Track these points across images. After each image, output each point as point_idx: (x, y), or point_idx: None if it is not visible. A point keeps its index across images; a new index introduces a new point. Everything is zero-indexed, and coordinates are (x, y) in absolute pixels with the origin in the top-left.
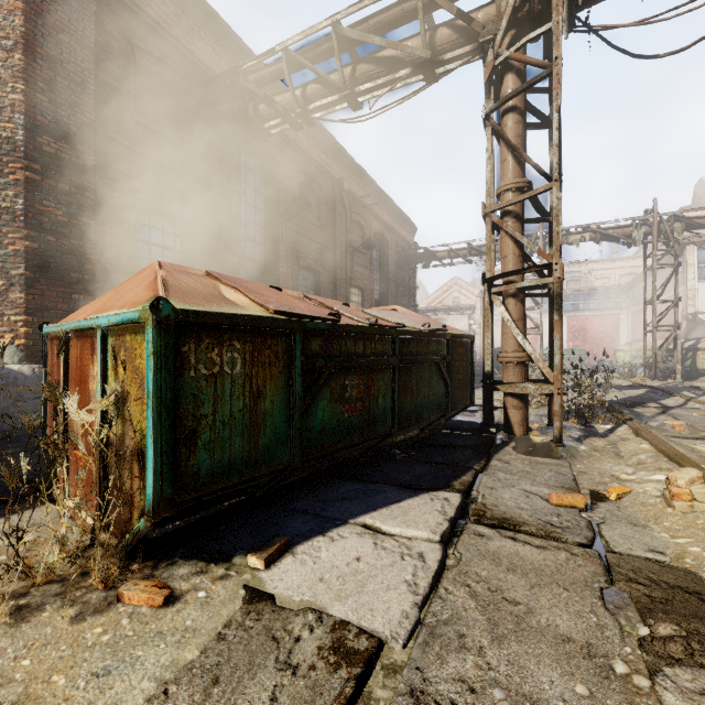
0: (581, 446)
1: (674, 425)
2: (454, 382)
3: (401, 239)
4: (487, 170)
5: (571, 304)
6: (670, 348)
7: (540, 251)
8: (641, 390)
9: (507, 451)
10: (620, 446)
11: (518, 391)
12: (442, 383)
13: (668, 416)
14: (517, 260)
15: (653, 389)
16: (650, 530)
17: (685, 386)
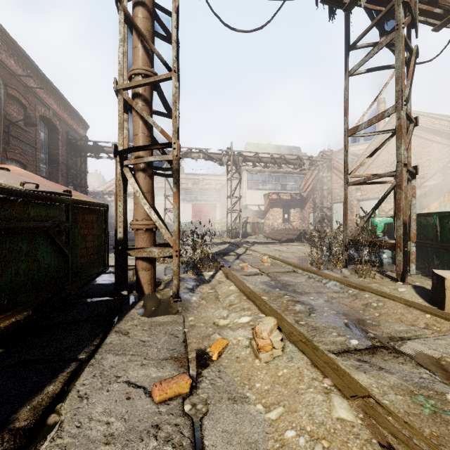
0: (193, 298)
1: (244, 267)
2: (79, 251)
3: (73, 130)
4: (120, 50)
5: (194, 197)
6: (237, 222)
7: (163, 131)
8: (226, 245)
9: (131, 315)
10: (218, 289)
11: (145, 255)
12: (57, 254)
13: (240, 260)
14: (146, 139)
15: (232, 244)
16: (247, 403)
17: (244, 241)
